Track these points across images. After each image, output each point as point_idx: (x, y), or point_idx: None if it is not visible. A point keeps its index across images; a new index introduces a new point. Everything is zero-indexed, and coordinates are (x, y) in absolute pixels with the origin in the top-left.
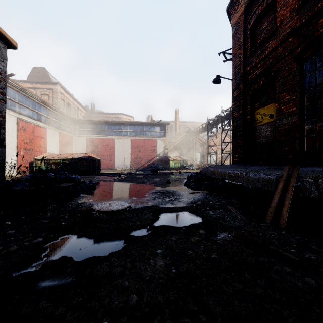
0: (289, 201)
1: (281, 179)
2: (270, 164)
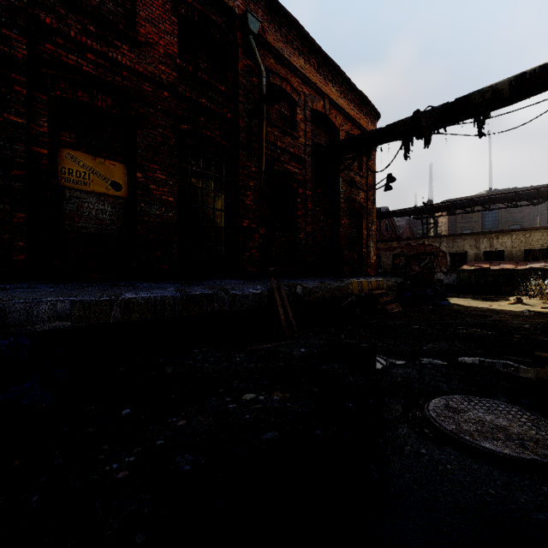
0: (290, 308)
1: (275, 291)
2: (126, 279)
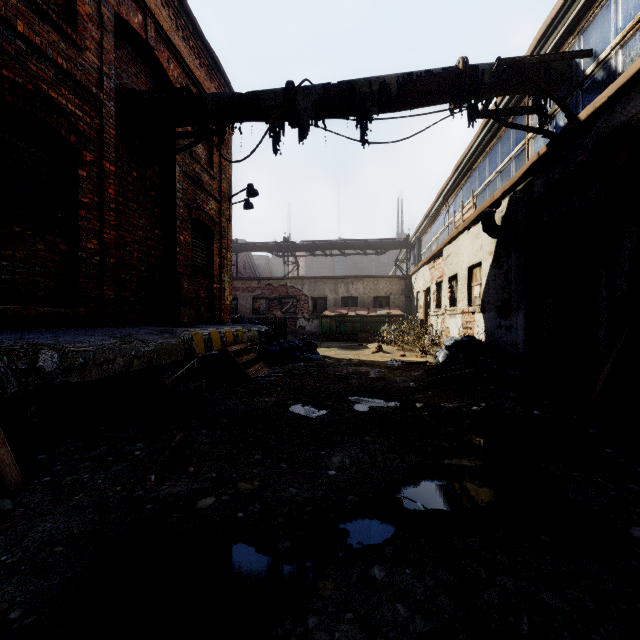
0: None
1: None
2: None
